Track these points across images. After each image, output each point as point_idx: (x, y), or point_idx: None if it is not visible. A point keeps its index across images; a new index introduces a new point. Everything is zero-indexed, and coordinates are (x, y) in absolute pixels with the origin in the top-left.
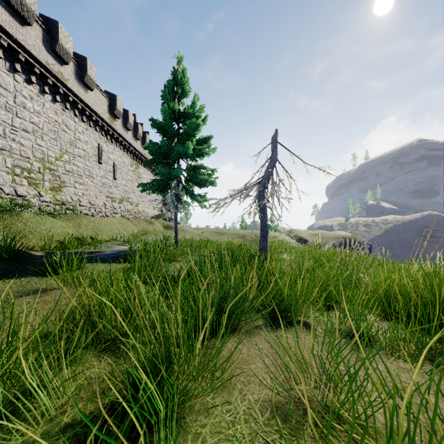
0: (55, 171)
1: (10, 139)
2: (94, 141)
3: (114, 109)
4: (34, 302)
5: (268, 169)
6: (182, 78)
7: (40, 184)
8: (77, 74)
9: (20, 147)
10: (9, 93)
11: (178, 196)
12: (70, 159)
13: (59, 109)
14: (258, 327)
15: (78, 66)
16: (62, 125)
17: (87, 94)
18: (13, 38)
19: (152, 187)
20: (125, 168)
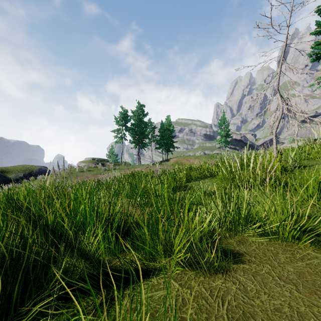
0: None
1: None
2: None
3: None
4: None
5: None
6: None
7: None
8: None
9: None
10: None
11: None
12: None
13: None
14: None
15: None
16: None
17: None
18: None
19: None
20: None
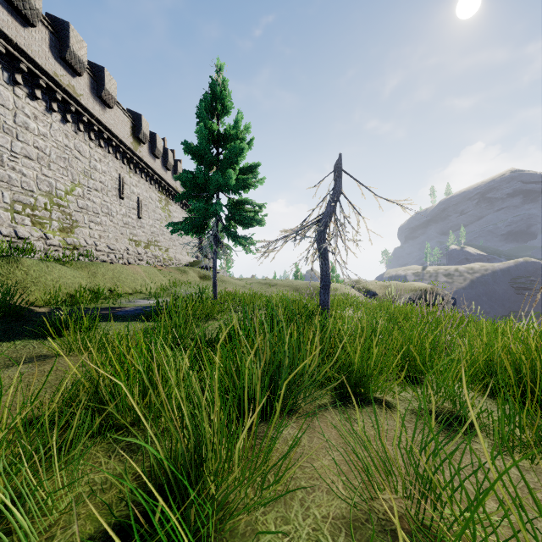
0: (66, 207)
1: (8, 167)
2: (114, 171)
3: (139, 132)
4: (29, 373)
5: (330, 204)
6: (223, 91)
7: (47, 224)
8: (92, 88)
9: (21, 178)
10: (7, 110)
11: (217, 238)
12: (84, 193)
13: (70, 131)
14: (322, 408)
15: (93, 78)
16: (73, 151)
17: (105, 112)
18: (12, 42)
19: (185, 227)
20: (152, 204)
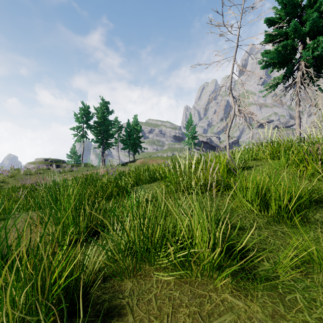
0: None
1: None
2: None
3: None
4: None
5: None
6: None
7: None
8: None
9: None
10: None
11: None
12: None
13: None
14: None
15: None
16: None
17: None
18: None
19: None
20: None
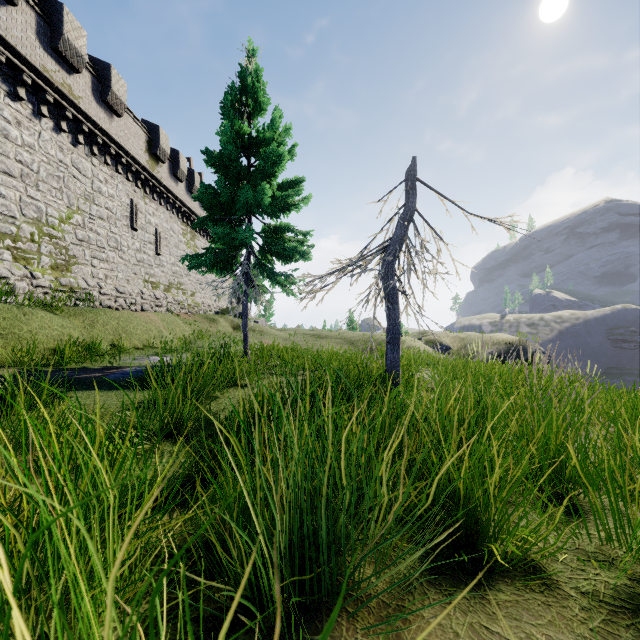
0: (60, 239)
1: None
2: (125, 196)
3: (157, 148)
4: None
5: (401, 225)
6: (255, 82)
7: (34, 260)
8: (95, 90)
9: None
10: None
11: (248, 276)
12: (85, 221)
13: (66, 143)
14: (421, 610)
15: (96, 77)
16: (71, 169)
17: (111, 121)
18: None
19: (206, 261)
20: (174, 238)
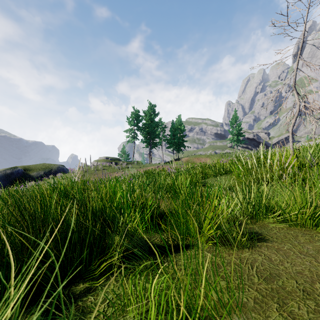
0: None
1: None
2: None
3: None
4: None
5: None
6: None
7: None
8: None
9: None
10: None
11: None
12: None
13: None
14: None
15: None
16: None
17: None
18: None
19: None
20: None
